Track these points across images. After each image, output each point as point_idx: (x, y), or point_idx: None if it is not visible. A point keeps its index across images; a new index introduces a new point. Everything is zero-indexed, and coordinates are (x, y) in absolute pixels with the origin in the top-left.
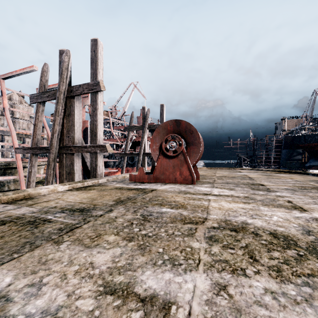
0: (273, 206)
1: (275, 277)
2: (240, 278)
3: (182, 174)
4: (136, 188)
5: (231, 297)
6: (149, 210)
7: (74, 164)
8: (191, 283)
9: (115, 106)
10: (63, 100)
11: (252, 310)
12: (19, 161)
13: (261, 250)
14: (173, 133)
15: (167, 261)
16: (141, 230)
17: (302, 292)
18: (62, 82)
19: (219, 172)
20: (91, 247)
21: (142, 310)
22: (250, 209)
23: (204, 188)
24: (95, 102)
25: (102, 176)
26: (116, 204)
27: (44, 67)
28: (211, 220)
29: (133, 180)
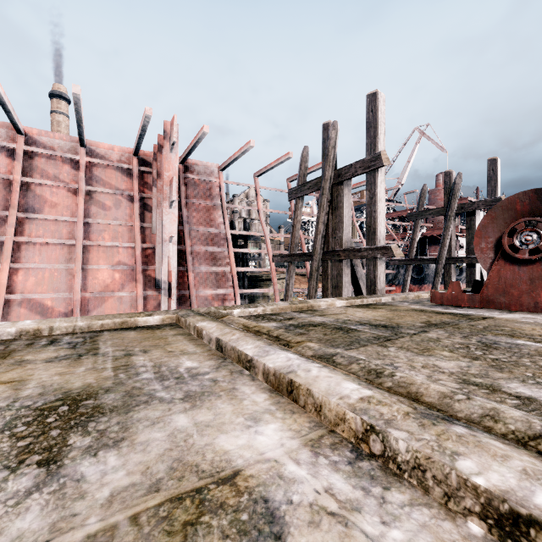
0: None
1: None
2: None
3: None
4: (450, 312)
5: None
6: (491, 339)
7: (342, 275)
8: None
9: None
10: (329, 190)
11: None
12: (273, 271)
13: None
14: (529, 217)
15: None
16: (486, 354)
17: None
18: (328, 166)
19: None
20: (424, 355)
21: (518, 401)
22: None
23: None
24: (373, 185)
25: (383, 293)
26: (427, 326)
27: (304, 152)
28: None
29: (439, 302)
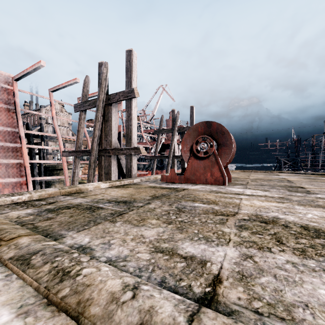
0: (310, 206)
1: (298, 255)
2: (265, 253)
3: (213, 175)
4: (169, 187)
5: (256, 263)
6: (183, 204)
7: (111, 165)
8: (222, 252)
9: (144, 110)
10: (102, 108)
11: (273, 271)
12: (65, 163)
13: (288, 237)
14: (203, 135)
15: (202, 238)
16: (177, 217)
17: (322, 266)
18: (102, 92)
19: (254, 175)
20: (139, 226)
21: (185, 262)
22: (283, 208)
23: (236, 189)
24: (130, 108)
25: (136, 176)
26: (152, 199)
27: (86, 79)
28: (242, 214)
29: (165, 181)
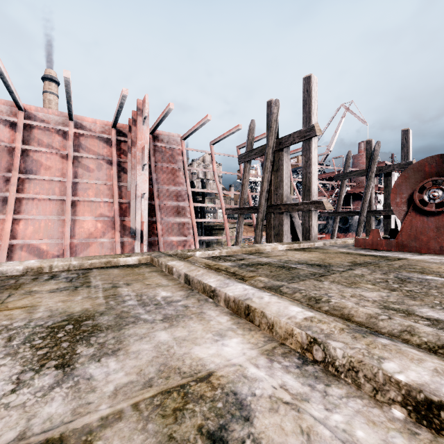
0: None
1: None
2: None
3: None
4: (371, 254)
5: None
6: (405, 275)
7: (282, 225)
8: None
9: None
10: (272, 155)
11: None
12: (226, 222)
13: None
14: (435, 177)
15: None
16: (402, 286)
17: None
18: (271, 136)
19: None
20: (352, 287)
21: (429, 322)
22: None
23: None
24: (308, 151)
25: (316, 239)
26: (353, 265)
27: (251, 124)
28: None
29: (362, 246)
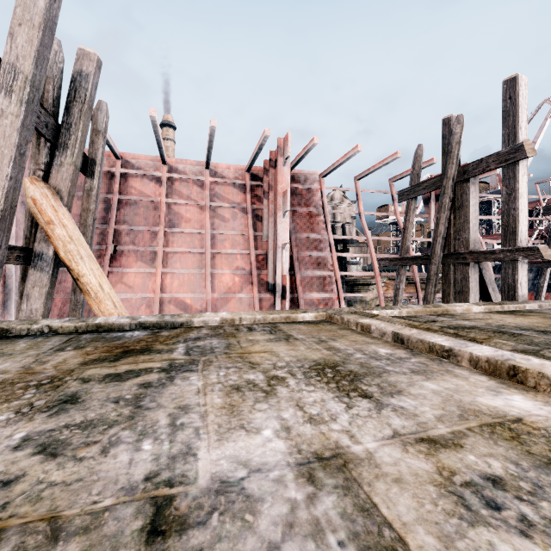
0: None
1: None
2: None
3: None
4: None
5: None
6: None
7: (468, 279)
8: None
9: None
10: (451, 188)
11: None
12: (377, 275)
13: None
14: None
15: None
16: None
17: None
18: (451, 164)
19: None
20: None
21: None
22: None
23: None
24: (512, 179)
25: (525, 300)
26: None
27: (418, 150)
28: None
29: None
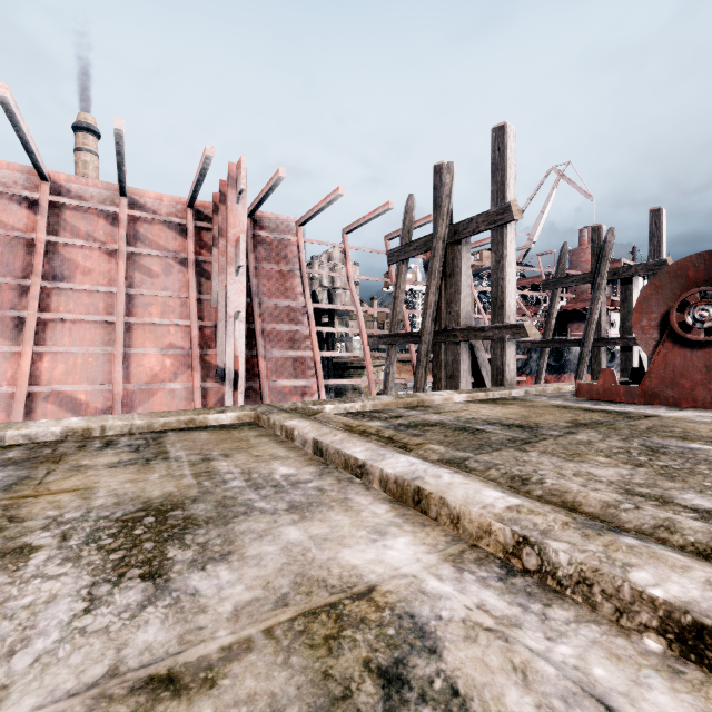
0: None
1: None
2: None
3: None
4: (602, 409)
5: None
6: (657, 442)
7: (459, 361)
8: None
9: None
10: (442, 251)
11: None
12: (368, 356)
13: None
14: (704, 286)
15: None
16: (652, 460)
17: None
18: (441, 221)
19: None
20: (575, 461)
21: (696, 514)
22: None
23: None
24: (501, 244)
25: (513, 385)
26: (575, 426)
27: (409, 201)
28: None
29: (586, 396)
